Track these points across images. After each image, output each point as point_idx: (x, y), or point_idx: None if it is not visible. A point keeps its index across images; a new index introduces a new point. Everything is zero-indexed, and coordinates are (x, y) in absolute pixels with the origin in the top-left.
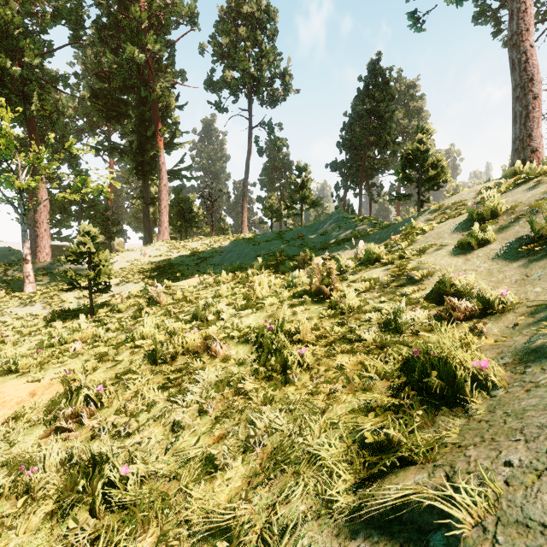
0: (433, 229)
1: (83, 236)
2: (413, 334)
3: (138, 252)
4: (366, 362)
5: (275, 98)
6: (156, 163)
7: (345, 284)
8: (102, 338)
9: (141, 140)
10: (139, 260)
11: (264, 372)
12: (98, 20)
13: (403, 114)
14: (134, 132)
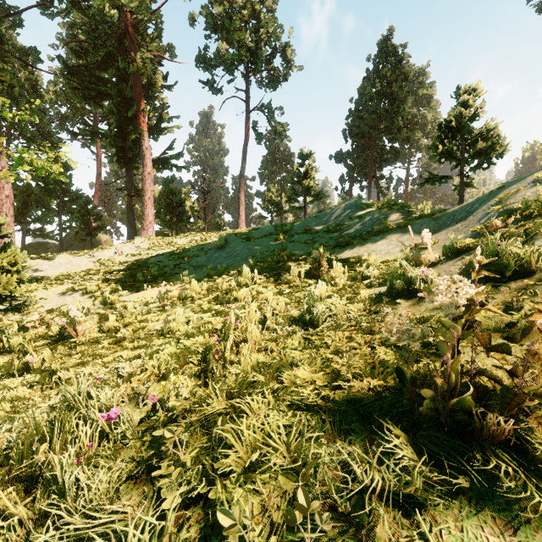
0: None
1: None
2: None
3: (113, 250)
4: None
5: (275, 79)
6: (140, 149)
7: None
8: None
9: (121, 121)
10: (113, 259)
11: None
12: None
13: (412, 103)
14: (114, 113)
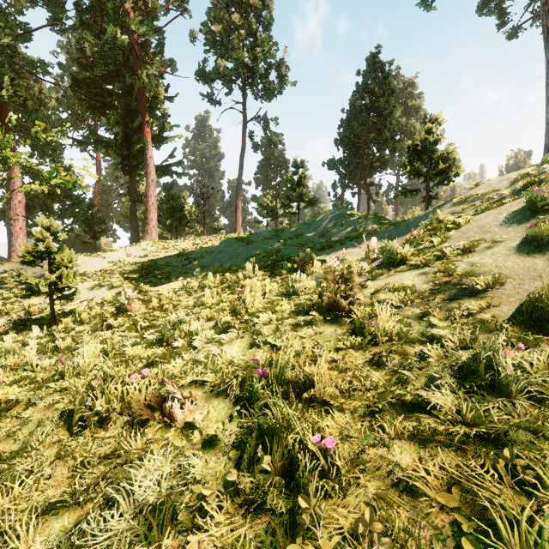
0: (470, 222)
1: (41, 232)
2: (528, 399)
3: (121, 252)
4: (487, 504)
5: (271, 91)
6: (144, 157)
7: (366, 293)
8: (34, 367)
9: (127, 132)
10: (123, 261)
11: (250, 482)
12: (80, 1)
13: (401, 113)
14: (119, 124)
